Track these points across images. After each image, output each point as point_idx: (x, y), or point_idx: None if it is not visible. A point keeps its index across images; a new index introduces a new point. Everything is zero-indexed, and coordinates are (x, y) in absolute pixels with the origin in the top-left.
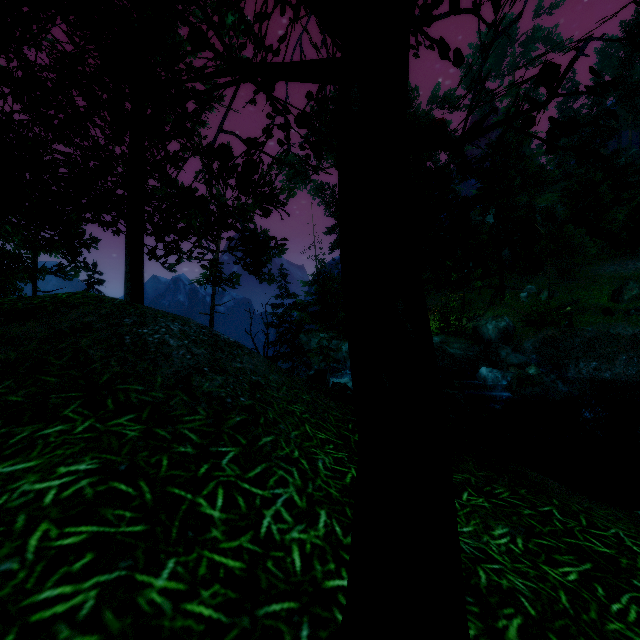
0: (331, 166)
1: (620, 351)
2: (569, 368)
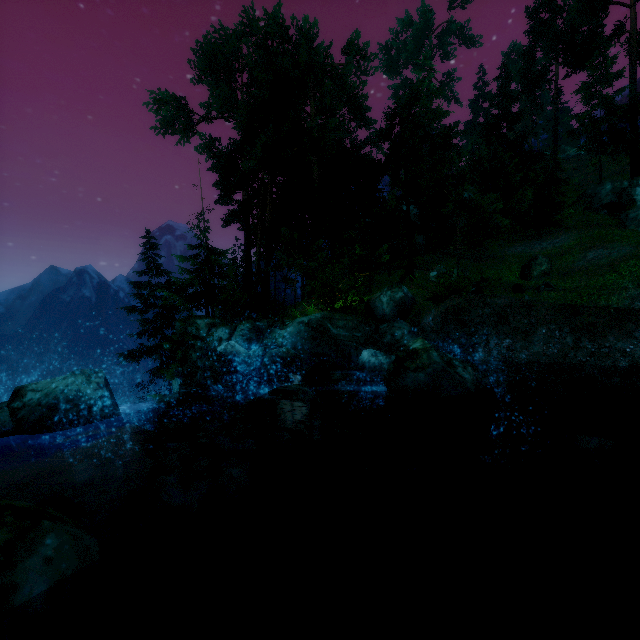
0: (218, 114)
1: (539, 322)
2: (477, 349)
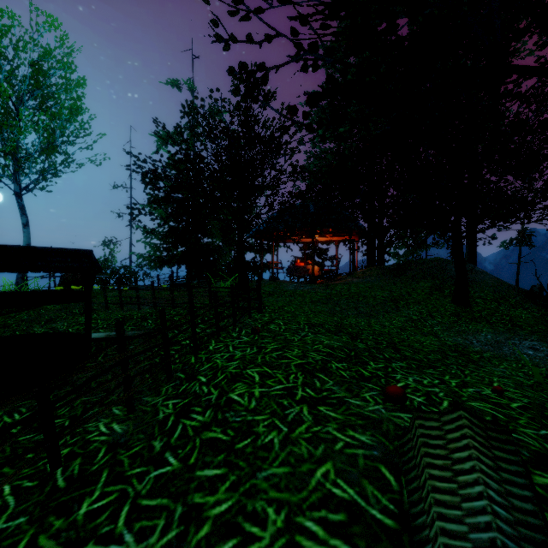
0: None
1: None
2: None
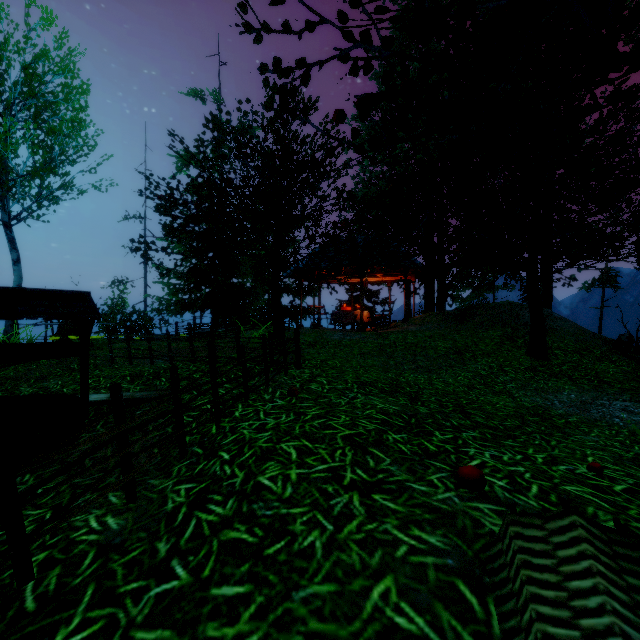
0: None
1: None
2: None
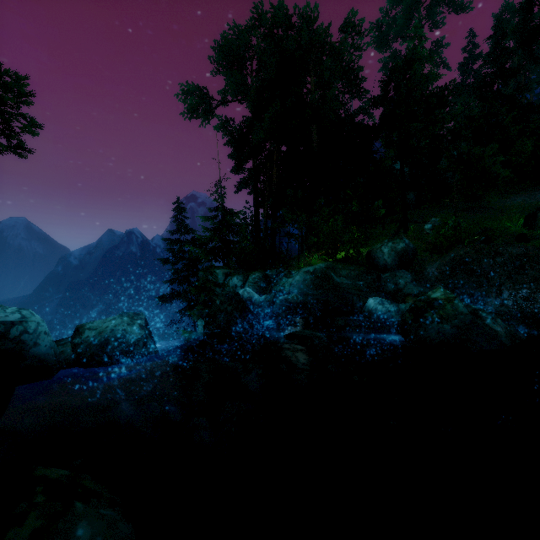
0: (233, 97)
1: None
2: (488, 299)
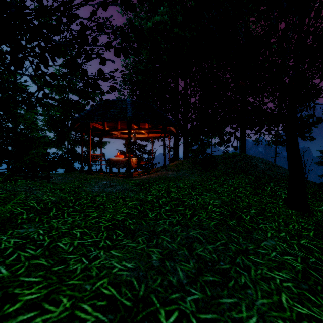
0: None
1: None
2: None
